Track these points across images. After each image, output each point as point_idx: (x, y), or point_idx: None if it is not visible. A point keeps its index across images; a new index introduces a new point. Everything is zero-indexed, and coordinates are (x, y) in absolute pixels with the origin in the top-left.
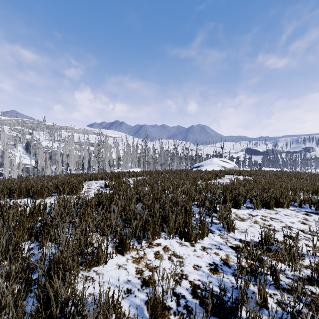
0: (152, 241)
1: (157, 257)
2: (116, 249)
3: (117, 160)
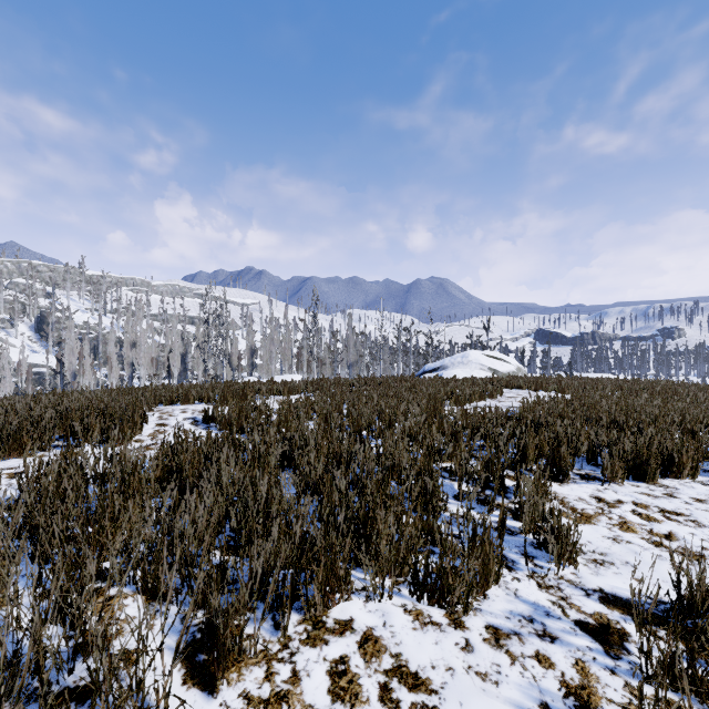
0: (322, 615)
1: (339, 693)
2: (189, 664)
3: (249, 355)
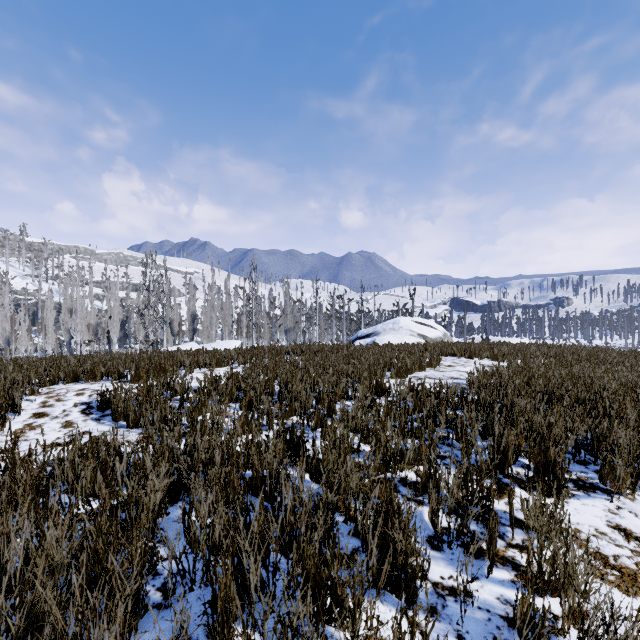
0: None
1: None
2: None
3: (190, 321)
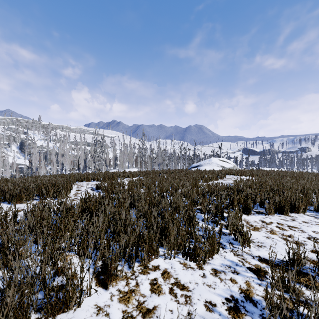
0: (147, 263)
1: (154, 290)
2: (97, 279)
3: (114, 160)
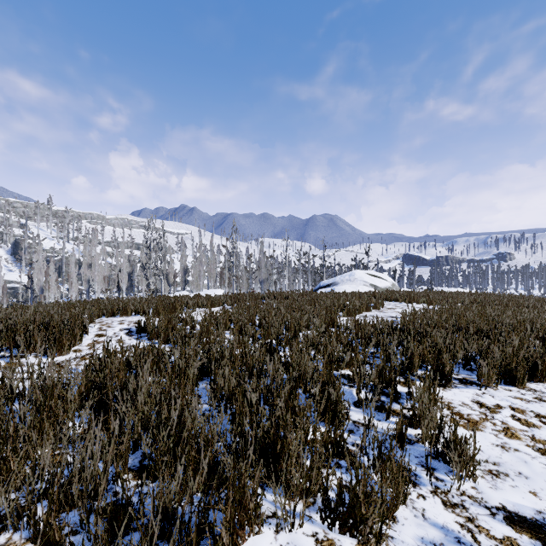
0: None
1: None
2: None
3: (183, 274)
